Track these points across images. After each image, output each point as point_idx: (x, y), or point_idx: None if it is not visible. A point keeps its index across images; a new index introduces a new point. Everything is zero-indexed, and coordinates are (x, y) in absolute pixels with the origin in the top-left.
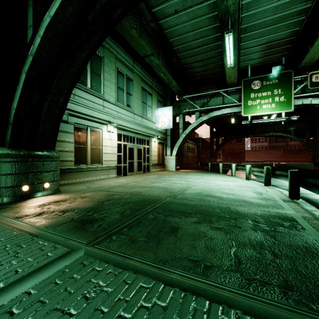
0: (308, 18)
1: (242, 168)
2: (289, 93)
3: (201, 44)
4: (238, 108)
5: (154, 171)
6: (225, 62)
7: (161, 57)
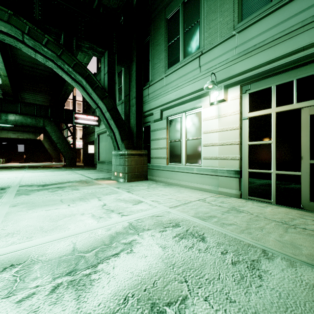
0: None
1: None
2: None
3: None
4: None
5: None
6: None
7: None
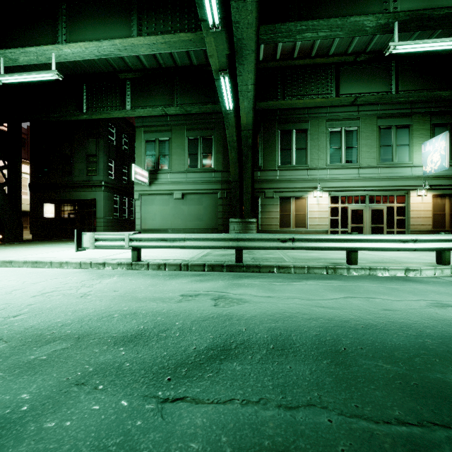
0: None
1: None
2: None
3: None
4: None
5: None
6: None
7: (396, 77)
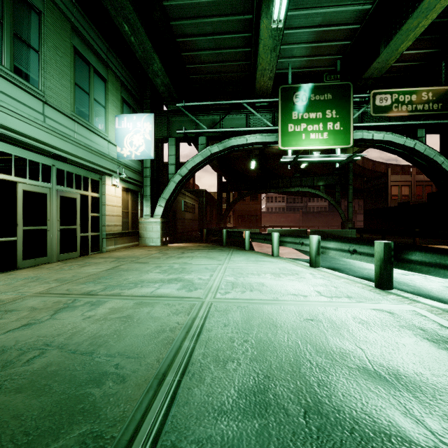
0: None
1: (296, 241)
2: (347, 119)
3: None
4: (272, 136)
5: (113, 249)
6: (262, 28)
7: None
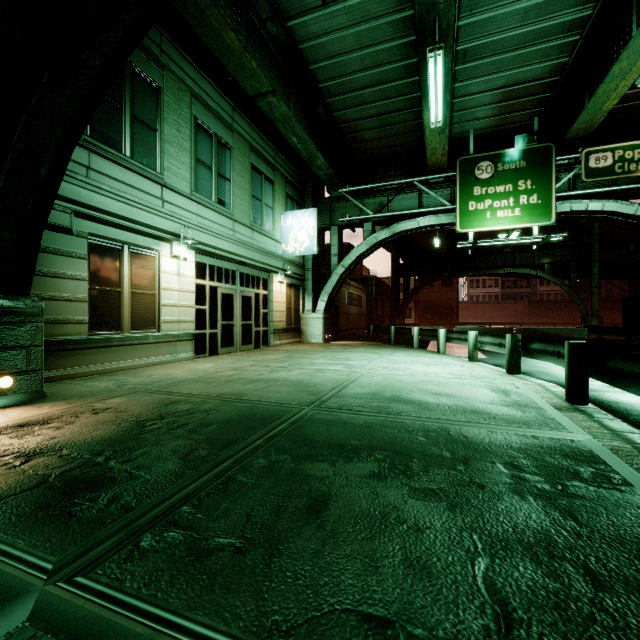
0: (585, 39)
1: (460, 337)
2: (547, 189)
3: (376, 80)
4: (449, 216)
5: (279, 344)
6: (425, 119)
7: (294, 102)
